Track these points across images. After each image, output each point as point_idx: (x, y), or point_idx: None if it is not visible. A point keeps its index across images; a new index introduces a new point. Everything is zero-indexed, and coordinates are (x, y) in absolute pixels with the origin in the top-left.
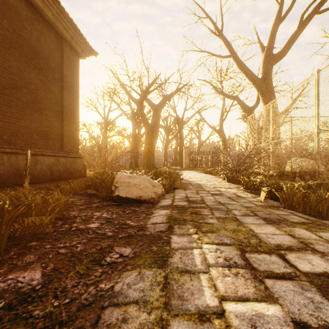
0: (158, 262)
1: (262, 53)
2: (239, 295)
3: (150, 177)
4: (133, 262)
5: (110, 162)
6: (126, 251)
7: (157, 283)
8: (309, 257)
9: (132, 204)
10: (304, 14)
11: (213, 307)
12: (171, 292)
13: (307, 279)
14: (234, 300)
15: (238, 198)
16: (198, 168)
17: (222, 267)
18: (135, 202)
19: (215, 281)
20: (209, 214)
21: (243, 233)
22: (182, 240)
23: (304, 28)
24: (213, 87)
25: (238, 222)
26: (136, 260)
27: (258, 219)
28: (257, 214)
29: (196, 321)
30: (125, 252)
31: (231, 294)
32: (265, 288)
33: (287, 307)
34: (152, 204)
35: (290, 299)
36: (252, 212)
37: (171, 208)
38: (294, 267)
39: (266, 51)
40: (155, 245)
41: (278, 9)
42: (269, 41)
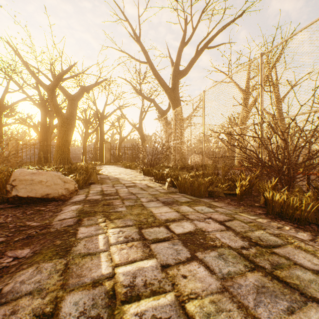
0: (60, 253)
1: (172, 67)
2: (130, 260)
3: (63, 173)
4: (31, 260)
5: (7, 156)
6: (23, 252)
7: (56, 271)
8: (183, 224)
9: (36, 204)
10: (199, 46)
11: (107, 274)
12: (71, 274)
13: (178, 238)
14: (125, 264)
15: (149, 188)
16: (118, 163)
17: (121, 244)
18: (41, 202)
19: (113, 255)
20: (120, 204)
21: (144, 215)
22: (89, 229)
23: (199, 56)
24: (133, 87)
25: (143, 207)
26: (35, 258)
27: (159, 203)
28: (159, 199)
29: (90, 288)
30: (21, 254)
31: (124, 261)
32: (150, 250)
33: (160, 258)
34: (62, 202)
35: (164, 253)
36: (156, 198)
37: (83, 203)
38: (173, 232)
39: (174, 66)
40: (59, 240)
41: (183, 35)
42: (177, 59)
